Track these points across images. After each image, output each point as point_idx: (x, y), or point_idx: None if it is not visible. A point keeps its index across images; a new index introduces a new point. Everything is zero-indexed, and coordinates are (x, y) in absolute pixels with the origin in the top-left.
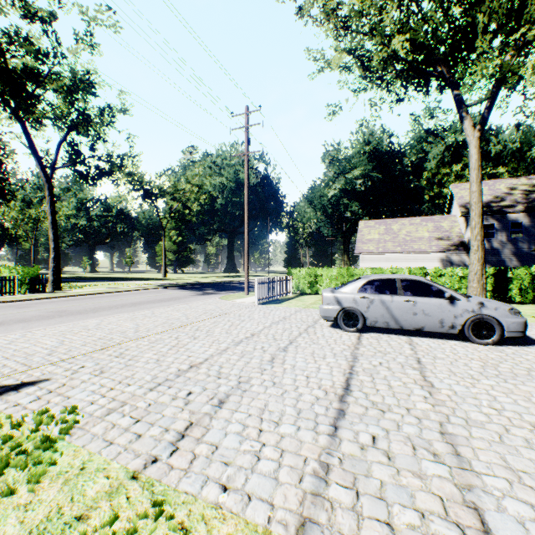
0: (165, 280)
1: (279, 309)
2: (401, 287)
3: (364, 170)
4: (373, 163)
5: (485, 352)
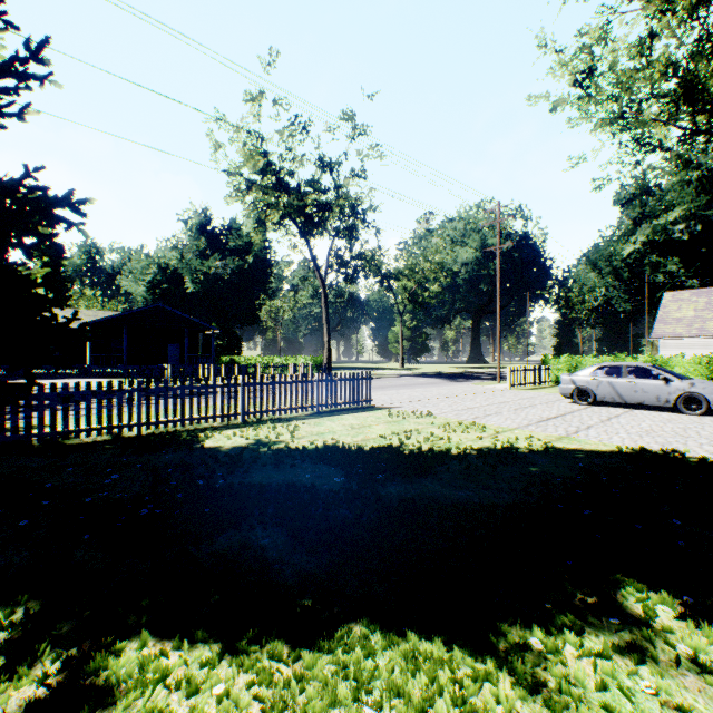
0: (405, 370)
1: (529, 393)
2: (626, 371)
3: (686, 209)
4: (704, 197)
5: (683, 417)
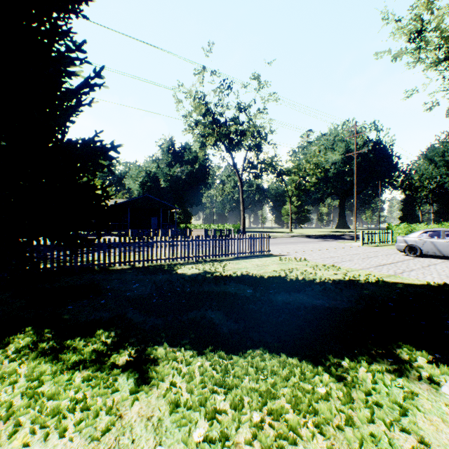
0: (292, 233)
1: (375, 248)
2: (444, 234)
3: None
4: None
5: None
